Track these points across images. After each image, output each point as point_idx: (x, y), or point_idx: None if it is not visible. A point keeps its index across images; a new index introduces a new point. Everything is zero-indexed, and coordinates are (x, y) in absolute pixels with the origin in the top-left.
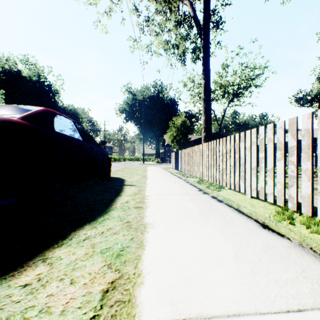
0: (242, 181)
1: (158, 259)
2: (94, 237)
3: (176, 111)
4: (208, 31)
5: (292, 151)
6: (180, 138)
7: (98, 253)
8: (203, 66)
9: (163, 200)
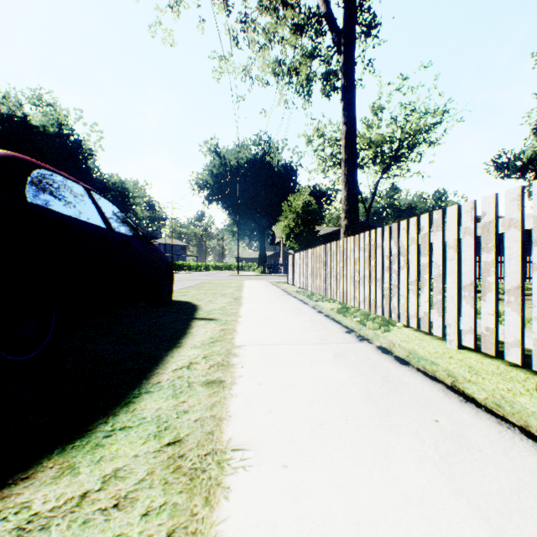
0: (438, 313)
1: None
2: (42, 527)
3: (293, 186)
4: (353, 37)
5: None
6: (302, 231)
7: None
8: (344, 101)
9: (273, 360)
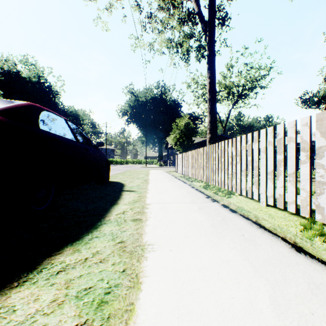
0: (256, 187)
1: (160, 311)
2: (72, 267)
3: (179, 113)
4: (214, 27)
5: (321, 152)
6: (184, 140)
7: (72, 298)
8: (208, 64)
9: (166, 210)
